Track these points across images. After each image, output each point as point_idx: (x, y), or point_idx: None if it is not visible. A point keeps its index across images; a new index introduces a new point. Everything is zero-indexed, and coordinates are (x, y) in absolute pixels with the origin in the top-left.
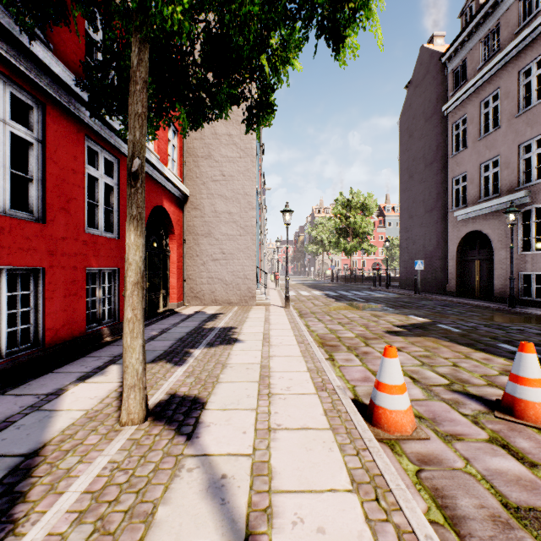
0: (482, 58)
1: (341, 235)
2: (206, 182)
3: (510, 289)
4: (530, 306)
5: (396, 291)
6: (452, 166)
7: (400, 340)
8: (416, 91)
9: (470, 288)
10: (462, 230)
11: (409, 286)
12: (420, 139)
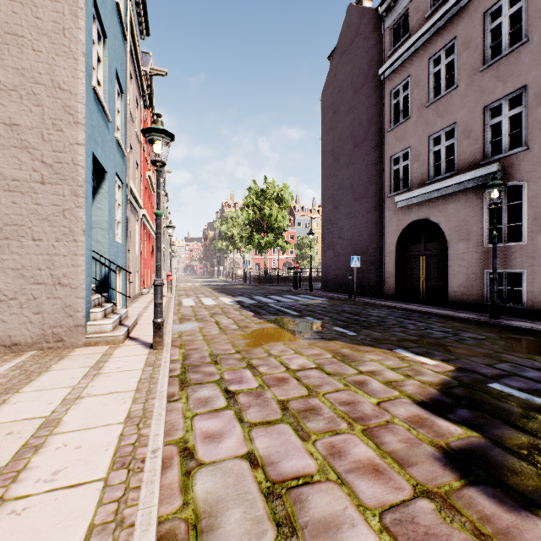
0: (430, 5)
1: (255, 229)
2: None
3: (493, 293)
4: (504, 314)
5: (325, 294)
6: (391, 141)
7: None
8: (343, 59)
9: (413, 290)
10: (404, 219)
11: (334, 287)
12: (348, 115)
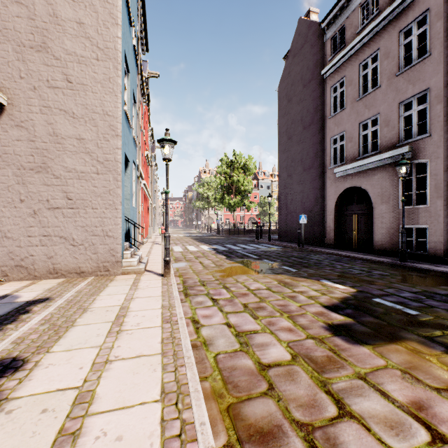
0: (360, 23)
1: (226, 192)
2: (38, 87)
3: (402, 243)
4: (413, 259)
5: (280, 243)
6: (331, 126)
7: (378, 362)
8: (294, 60)
9: (347, 241)
10: (341, 186)
11: (288, 238)
12: (298, 104)
